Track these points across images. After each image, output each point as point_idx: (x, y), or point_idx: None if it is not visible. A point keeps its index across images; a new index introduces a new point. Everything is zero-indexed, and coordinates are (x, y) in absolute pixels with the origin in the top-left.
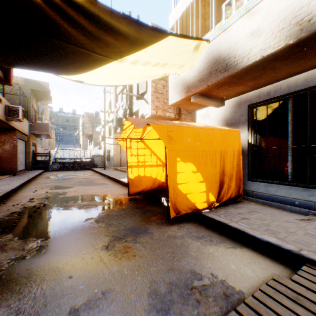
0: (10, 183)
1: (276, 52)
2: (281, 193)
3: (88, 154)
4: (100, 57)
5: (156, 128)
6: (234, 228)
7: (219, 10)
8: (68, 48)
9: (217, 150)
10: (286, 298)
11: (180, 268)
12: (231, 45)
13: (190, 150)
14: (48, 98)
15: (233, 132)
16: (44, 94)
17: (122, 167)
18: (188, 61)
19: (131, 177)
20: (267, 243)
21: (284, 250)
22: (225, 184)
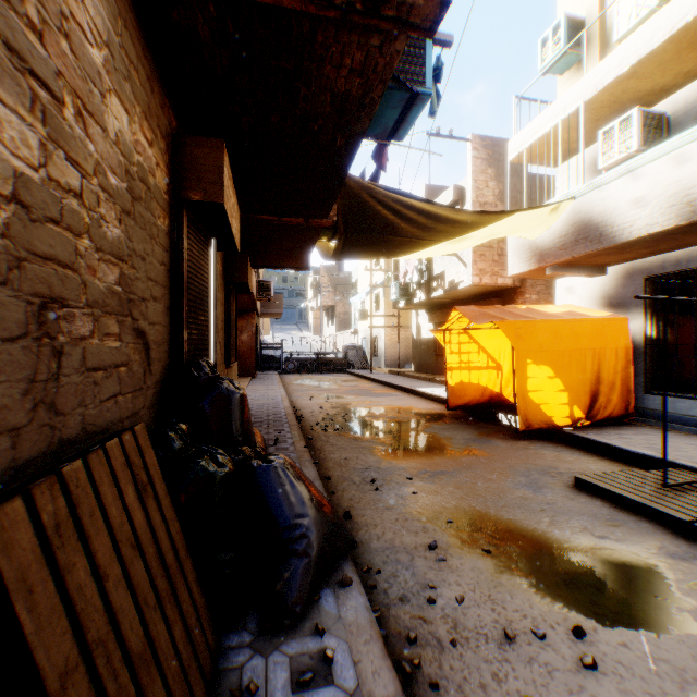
0: (270, 389)
1: (665, 231)
2: (695, 413)
3: (327, 344)
4: (428, 241)
5: (501, 326)
6: (603, 444)
7: (594, 131)
8: (396, 239)
9: (585, 348)
10: (631, 476)
11: (535, 464)
12: (606, 210)
13: (545, 350)
14: None
15: (614, 321)
16: None
17: (402, 369)
18: (541, 224)
19: (450, 383)
20: (639, 455)
21: (655, 459)
22: (599, 396)
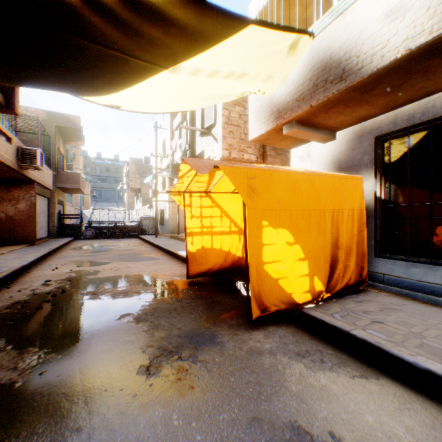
0: (22, 257)
1: (435, 40)
2: (433, 279)
3: (135, 216)
4: (142, 63)
5: (229, 173)
6: (362, 341)
7: None
8: (92, 50)
9: (326, 208)
10: None
11: (272, 418)
12: (352, 38)
13: (284, 209)
14: (79, 138)
15: (351, 179)
16: (73, 133)
17: (181, 234)
18: (279, 69)
19: (191, 249)
20: (427, 373)
21: None
22: (339, 263)
